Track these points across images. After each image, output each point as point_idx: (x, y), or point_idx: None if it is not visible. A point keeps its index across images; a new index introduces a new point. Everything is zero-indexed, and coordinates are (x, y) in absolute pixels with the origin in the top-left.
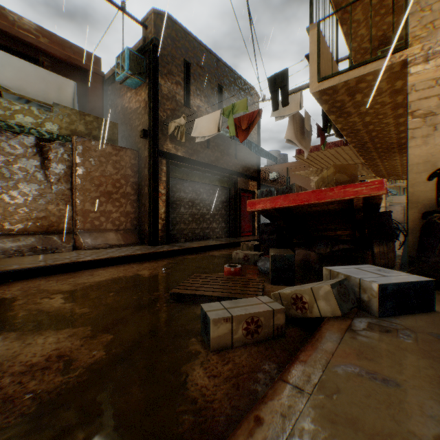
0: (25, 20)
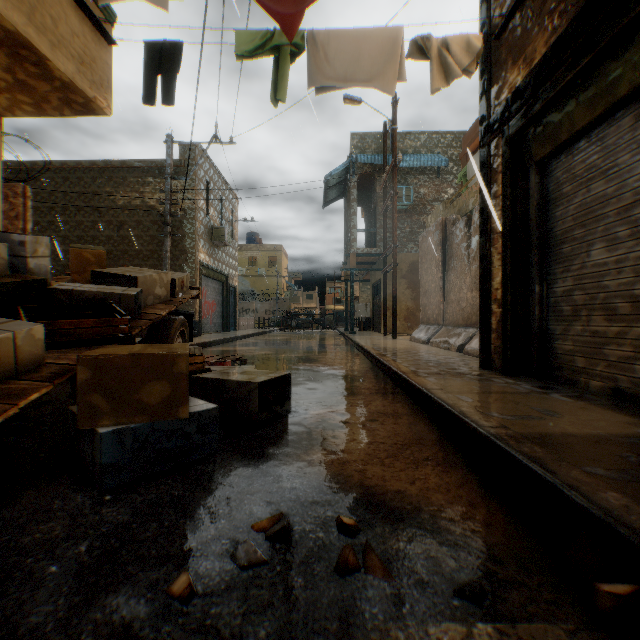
0: None
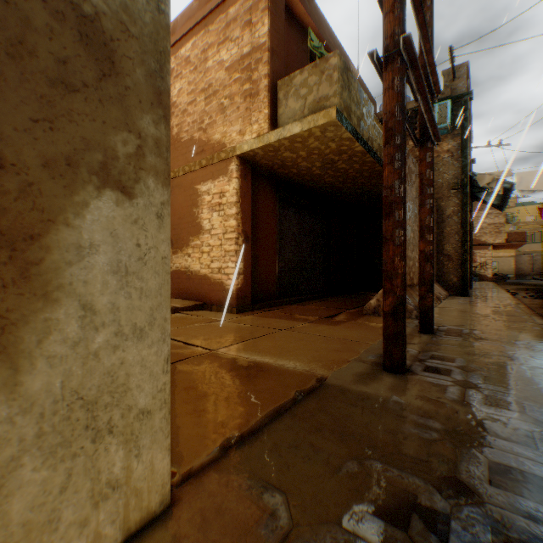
0: (354, 69)
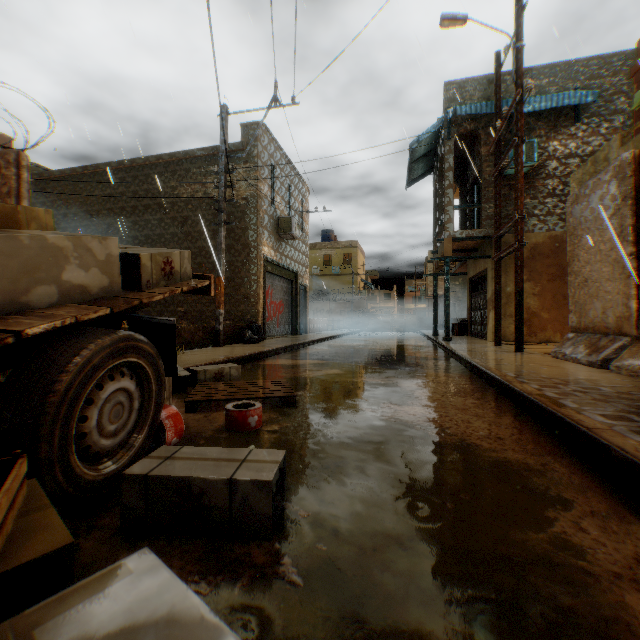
0: None
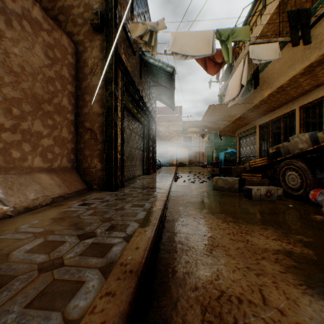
0: None
